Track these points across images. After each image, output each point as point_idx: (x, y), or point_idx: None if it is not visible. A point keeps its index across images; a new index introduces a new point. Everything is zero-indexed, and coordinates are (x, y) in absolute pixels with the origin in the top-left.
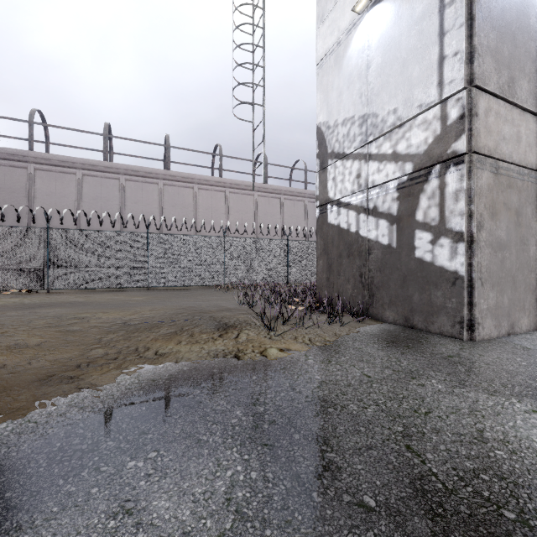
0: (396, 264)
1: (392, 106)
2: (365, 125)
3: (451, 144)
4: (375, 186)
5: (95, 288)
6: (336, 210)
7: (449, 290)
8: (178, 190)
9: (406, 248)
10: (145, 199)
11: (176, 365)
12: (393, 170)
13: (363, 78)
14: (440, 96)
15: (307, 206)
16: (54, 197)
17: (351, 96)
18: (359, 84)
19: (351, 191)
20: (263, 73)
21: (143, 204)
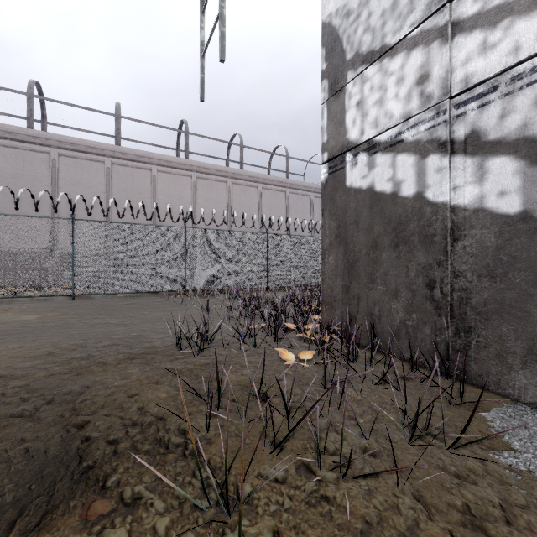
0: None
1: None
2: None
3: None
4: (472, 88)
5: None
6: (366, 159)
7: None
8: (131, 172)
9: None
10: (87, 180)
11: None
12: None
13: None
14: None
15: (288, 198)
16: None
17: None
18: None
19: (404, 115)
20: None
21: (84, 187)
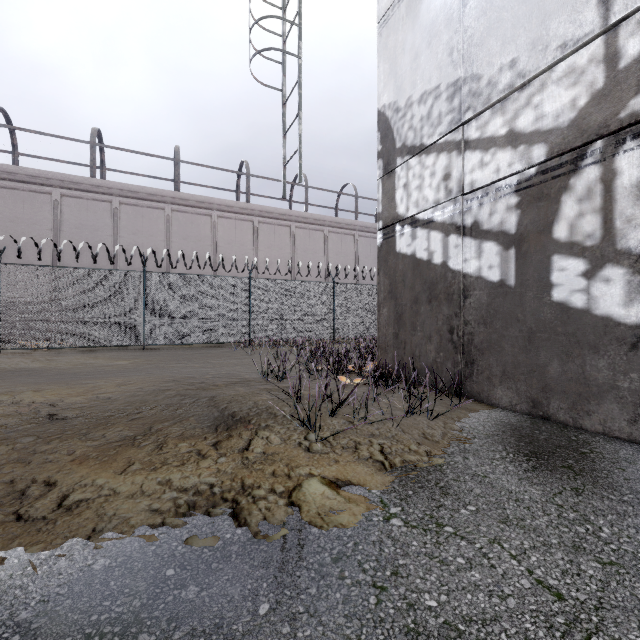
0: (515, 313)
1: (507, 56)
2: (458, 96)
3: (628, 101)
4: (475, 190)
5: (68, 347)
6: (410, 232)
7: (624, 358)
8: (191, 219)
9: (534, 287)
10: (147, 229)
11: (84, 549)
12: (508, 161)
13: (455, 23)
14: (604, 21)
15: (358, 242)
16: (20, 224)
17: (435, 56)
18: (448, 34)
19: (435, 202)
20: (299, 4)
21: (145, 235)
